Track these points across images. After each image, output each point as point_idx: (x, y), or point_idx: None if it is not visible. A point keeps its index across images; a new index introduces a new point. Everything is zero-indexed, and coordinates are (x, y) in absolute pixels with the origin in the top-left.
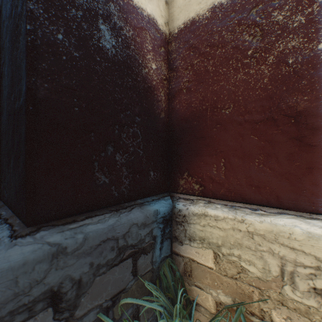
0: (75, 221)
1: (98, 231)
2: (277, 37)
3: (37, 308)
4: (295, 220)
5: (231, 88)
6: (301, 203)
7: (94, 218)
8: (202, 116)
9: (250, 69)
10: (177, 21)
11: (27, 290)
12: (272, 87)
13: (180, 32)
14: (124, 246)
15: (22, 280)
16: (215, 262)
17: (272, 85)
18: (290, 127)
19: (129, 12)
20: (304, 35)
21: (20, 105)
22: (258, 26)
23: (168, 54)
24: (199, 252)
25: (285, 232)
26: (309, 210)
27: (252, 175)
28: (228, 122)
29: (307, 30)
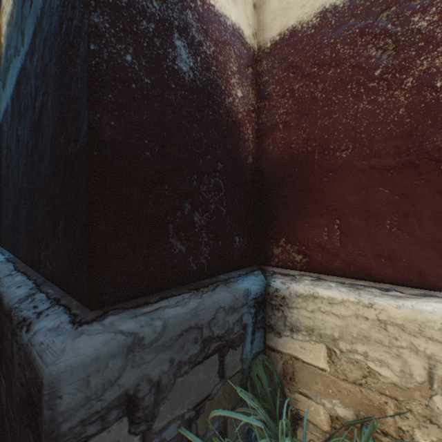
0: (147, 303)
1: (179, 316)
2: (418, 51)
3: (111, 417)
4: None
5: (349, 122)
6: None
7: (171, 299)
8: (307, 161)
9: (378, 96)
10: (270, 31)
11: (100, 393)
12: (412, 121)
13: (274, 47)
14: (209, 337)
15: (94, 380)
16: (328, 362)
17: (411, 117)
18: (438, 176)
19: (210, 22)
20: None
21: (78, 149)
22: (390, 37)
23: (256, 76)
24: (305, 347)
25: (435, 321)
26: None
27: (381, 243)
28: (345, 168)
29: None
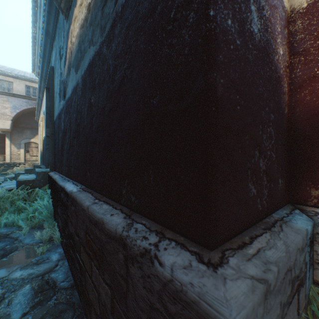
0: (245, 244)
1: (282, 260)
2: None
3: None
4: None
5: None
6: None
7: (258, 239)
8: None
9: None
10: None
11: None
12: None
13: (312, 6)
14: (293, 277)
15: None
16: None
17: None
18: None
19: None
20: None
21: (184, 107)
22: None
23: (288, 36)
24: None
25: None
26: None
27: None
28: None
29: None
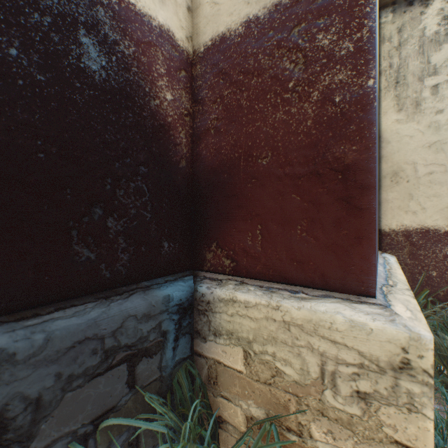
0: (37, 315)
1: (70, 328)
2: (322, 67)
3: None
4: (340, 305)
5: (269, 130)
6: (349, 283)
7: (69, 309)
8: (234, 167)
9: (291, 107)
10: (204, 36)
11: None
12: (317, 132)
13: (207, 52)
14: (114, 347)
15: None
16: (245, 364)
17: (317, 129)
18: (337, 185)
19: (129, 21)
20: (353, 68)
21: None
22: (301, 51)
23: (192, 80)
24: (226, 351)
25: (326, 320)
26: (358, 292)
27: (294, 247)
28: (265, 175)
29: (356, 61)
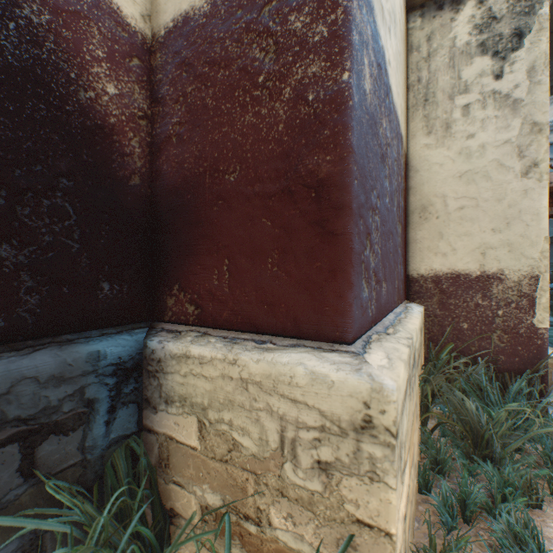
0: None
1: None
2: (295, 57)
3: None
4: (307, 355)
5: (237, 138)
6: (323, 328)
7: None
8: (199, 186)
9: (262, 107)
10: (165, 15)
11: None
12: (290, 139)
13: (168, 36)
14: None
15: None
16: (200, 438)
17: (289, 135)
18: (311, 205)
19: None
20: (327, 58)
21: None
22: (272, 37)
23: (151, 73)
24: (179, 422)
25: (286, 374)
26: (332, 338)
27: (265, 286)
28: (233, 195)
29: (331, 50)
